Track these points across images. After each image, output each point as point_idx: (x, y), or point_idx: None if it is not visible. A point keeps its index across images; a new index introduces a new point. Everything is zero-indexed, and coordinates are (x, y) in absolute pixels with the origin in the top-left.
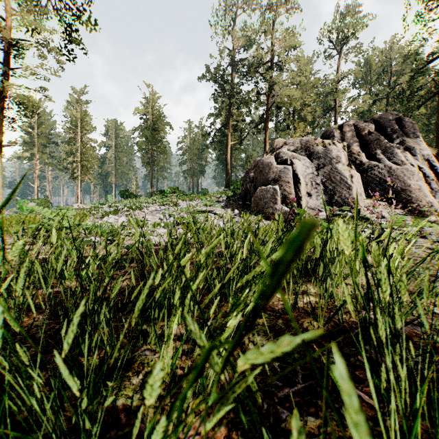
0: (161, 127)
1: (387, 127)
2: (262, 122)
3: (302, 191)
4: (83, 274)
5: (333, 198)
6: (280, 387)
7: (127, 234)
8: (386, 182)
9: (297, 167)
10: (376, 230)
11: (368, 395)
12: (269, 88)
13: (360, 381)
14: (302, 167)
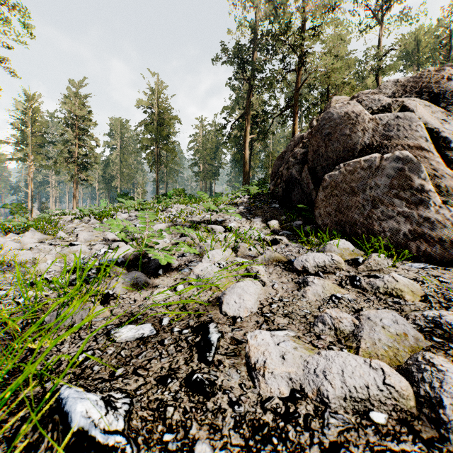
0: (168, 121)
1: None
2: (289, 106)
3: None
4: None
5: None
6: None
7: None
8: None
9: (426, 116)
10: None
11: None
12: (298, 63)
13: None
14: (432, 119)
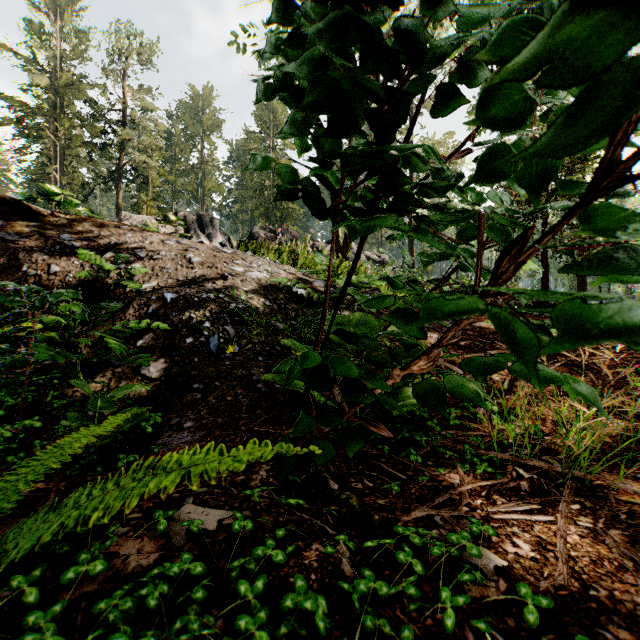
0: None
1: (205, 222)
2: (114, 179)
3: None
4: None
5: None
6: None
7: None
8: None
9: None
10: None
11: None
12: (123, 143)
13: None
14: None
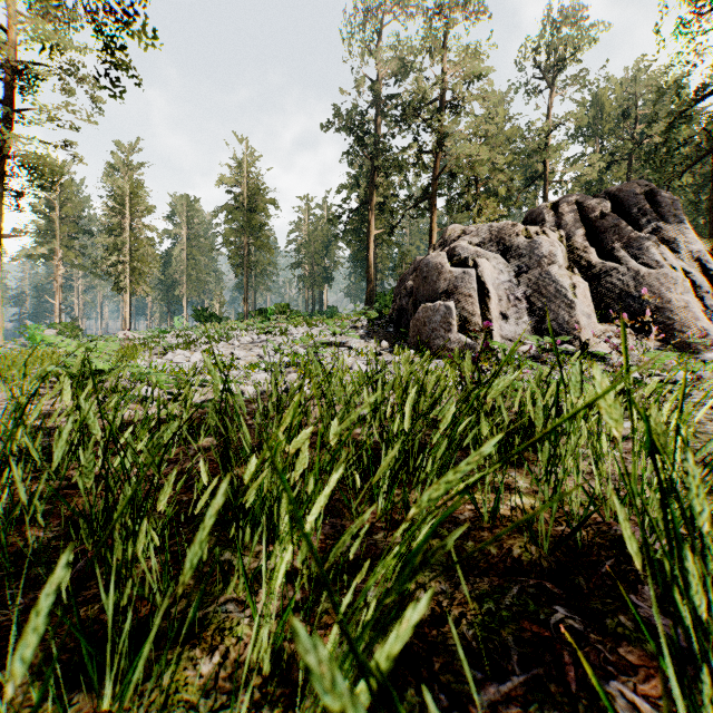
0: (261, 206)
1: (631, 205)
2: (426, 198)
3: (493, 310)
4: (118, 458)
5: (543, 322)
6: (480, 682)
7: (202, 384)
8: (631, 295)
9: (484, 272)
10: (632, 378)
11: (648, 701)
12: (437, 143)
13: (629, 669)
14: (492, 272)
